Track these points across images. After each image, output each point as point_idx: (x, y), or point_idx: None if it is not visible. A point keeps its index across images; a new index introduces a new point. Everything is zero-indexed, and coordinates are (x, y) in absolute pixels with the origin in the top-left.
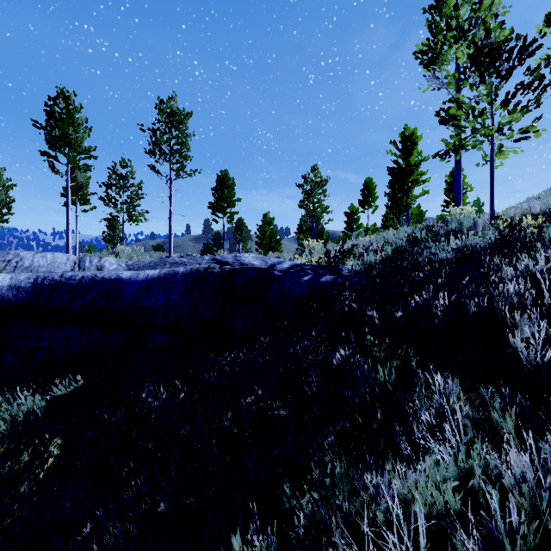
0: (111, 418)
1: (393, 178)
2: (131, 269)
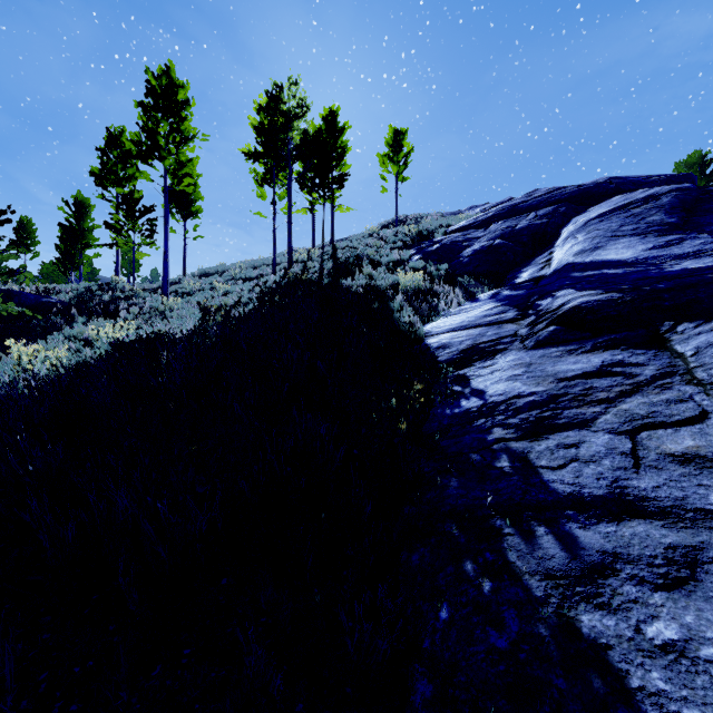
0: None
1: (66, 235)
2: None
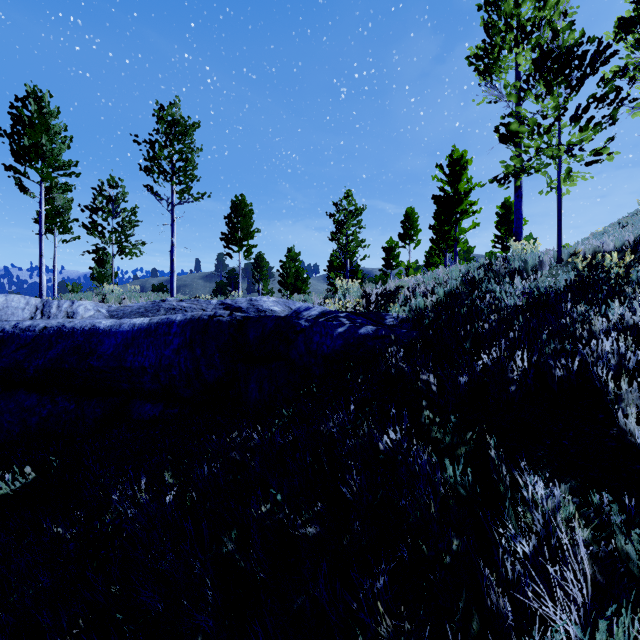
0: (67, 533)
1: (439, 208)
2: (114, 316)
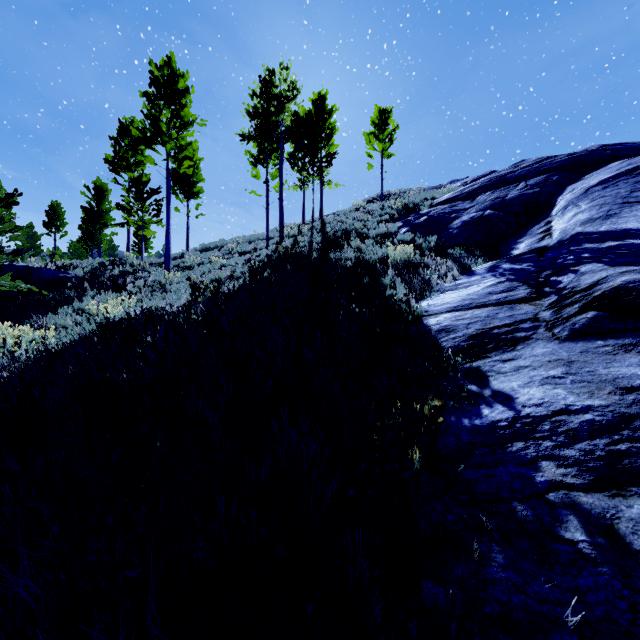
0: None
1: (87, 216)
2: None
